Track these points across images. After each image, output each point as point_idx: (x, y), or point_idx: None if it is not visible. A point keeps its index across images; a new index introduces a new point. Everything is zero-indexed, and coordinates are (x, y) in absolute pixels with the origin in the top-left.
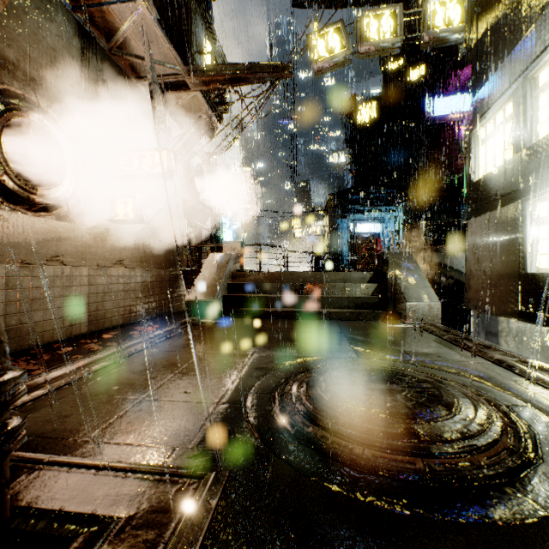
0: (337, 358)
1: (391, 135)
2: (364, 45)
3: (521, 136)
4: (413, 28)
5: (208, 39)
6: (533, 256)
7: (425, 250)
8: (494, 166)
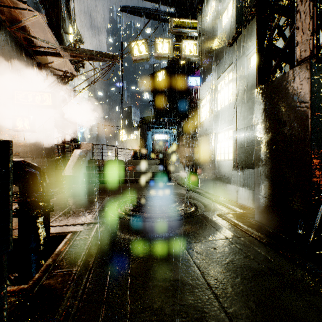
0: (142, 195)
1: (172, 89)
2: (156, 54)
3: (213, 108)
4: (181, 39)
5: (71, 24)
6: (216, 154)
7: (184, 150)
8: (206, 117)
